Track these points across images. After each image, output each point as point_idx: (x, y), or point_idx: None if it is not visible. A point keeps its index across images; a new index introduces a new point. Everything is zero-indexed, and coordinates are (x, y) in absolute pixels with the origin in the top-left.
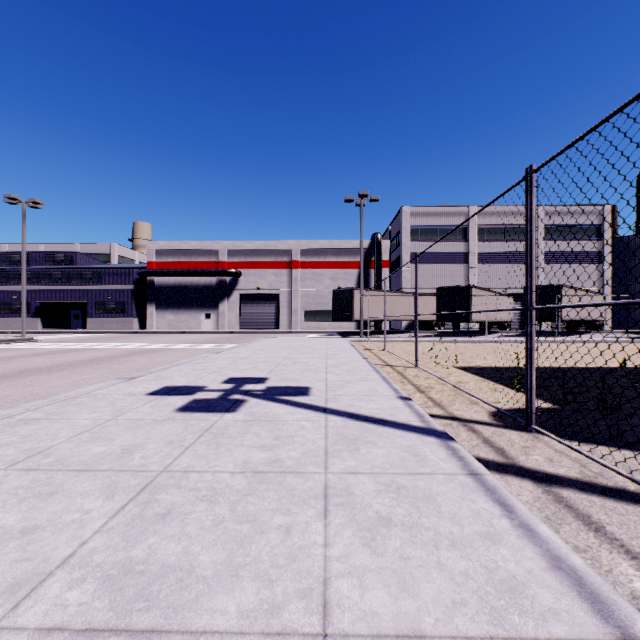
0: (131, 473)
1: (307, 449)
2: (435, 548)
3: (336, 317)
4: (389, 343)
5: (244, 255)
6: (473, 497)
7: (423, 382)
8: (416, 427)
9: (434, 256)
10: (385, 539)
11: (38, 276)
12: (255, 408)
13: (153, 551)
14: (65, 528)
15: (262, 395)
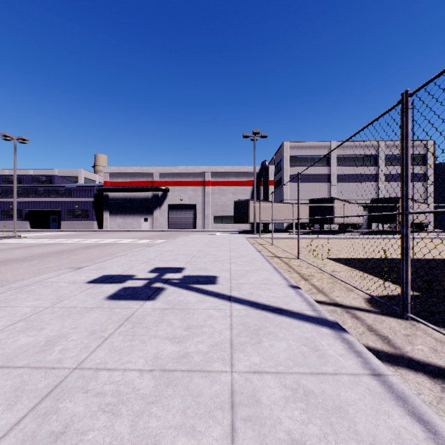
0: (44, 371)
1: (214, 341)
2: None
3: (236, 220)
4: (275, 239)
5: (171, 177)
6: (386, 409)
7: (305, 271)
8: (309, 316)
9: (306, 177)
10: None
11: (27, 192)
12: (172, 296)
13: None
14: None
15: (179, 283)
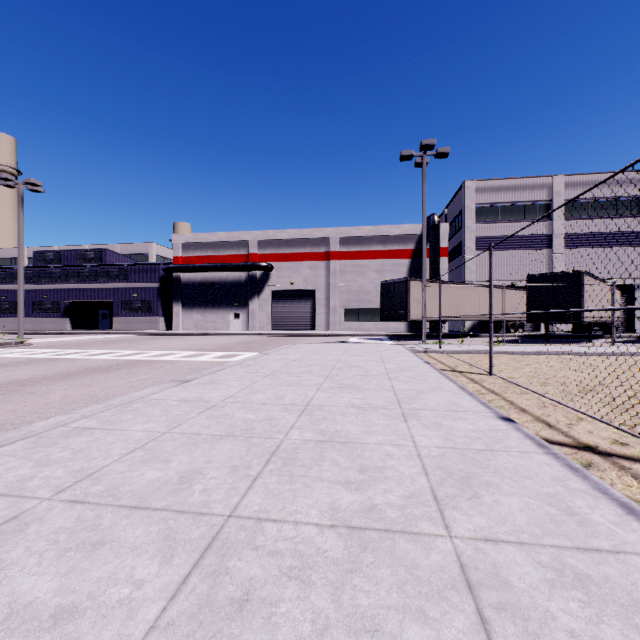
0: None
1: None
2: None
3: (385, 316)
4: (476, 356)
5: (276, 246)
6: None
7: None
8: None
9: (506, 240)
10: None
11: (67, 274)
12: None
13: None
14: None
15: None
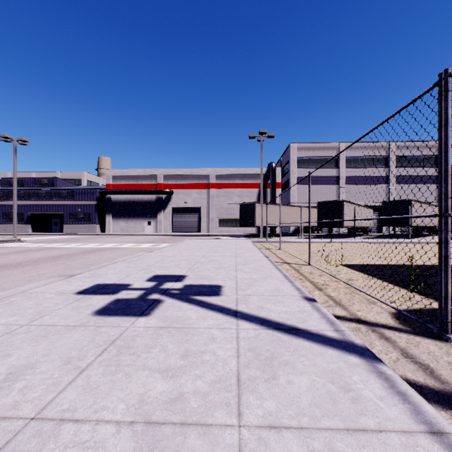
0: None
1: (217, 376)
2: None
3: (242, 224)
4: (283, 243)
5: (175, 179)
6: None
7: (318, 279)
8: (332, 339)
9: (314, 179)
10: None
11: (29, 194)
12: (169, 311)
13: None
14: None
15: (178, 295)
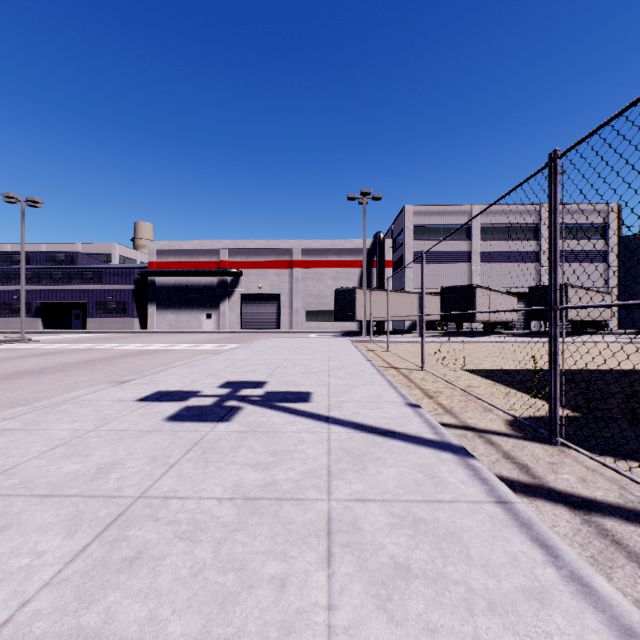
0: (102, 500)
1: (307, 468)
2: (469, 613)
3: (338, 317)
4: (392, 344)
5: (245, 255)
6: (506, 535)
7: (431, 386)
8: (429, 440)
9: (437, 255)
10: (404, 598)
11: (39, 276)
12: (251, 417)
13: (110, 616)
14: (7, 579)
15: (260, 401)
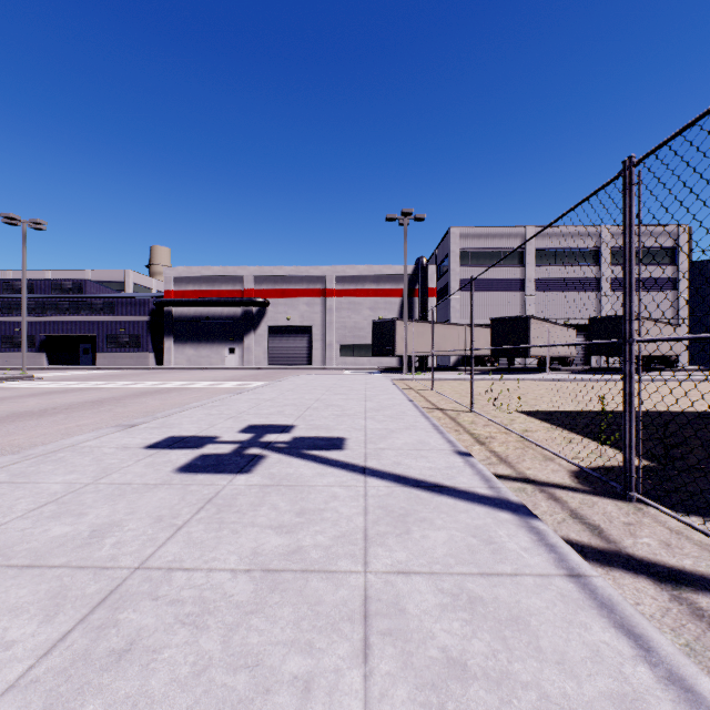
0: (93, 572)
1: (340, 531)
2: None
3: (376, 352)
4: (437, 382)
5: (273, 282)
6: (584, 619)
7: (482, 430)
8: (483, 496)
9: (486, 283)
10: (461, 708)
11: (43, 306)
12: (276, 467)
13: None
14: None
15: (286, 449)
